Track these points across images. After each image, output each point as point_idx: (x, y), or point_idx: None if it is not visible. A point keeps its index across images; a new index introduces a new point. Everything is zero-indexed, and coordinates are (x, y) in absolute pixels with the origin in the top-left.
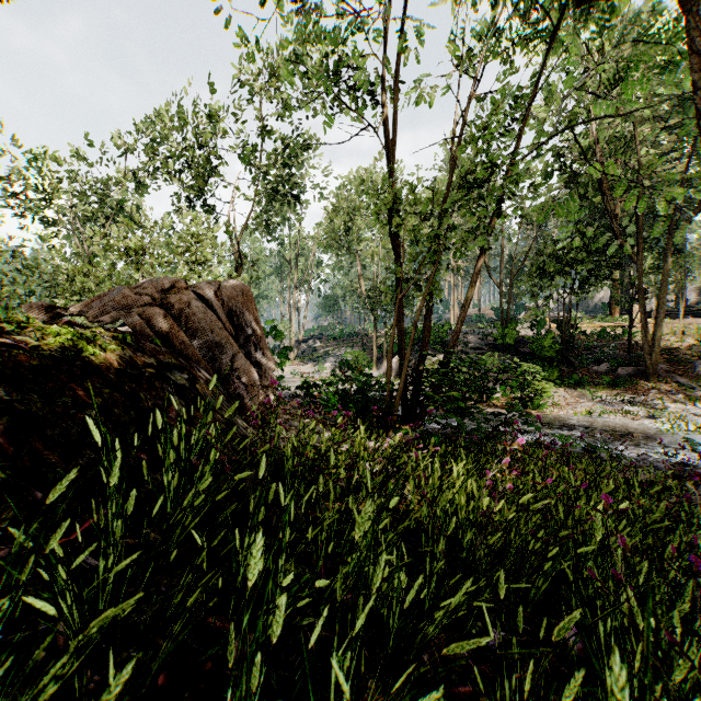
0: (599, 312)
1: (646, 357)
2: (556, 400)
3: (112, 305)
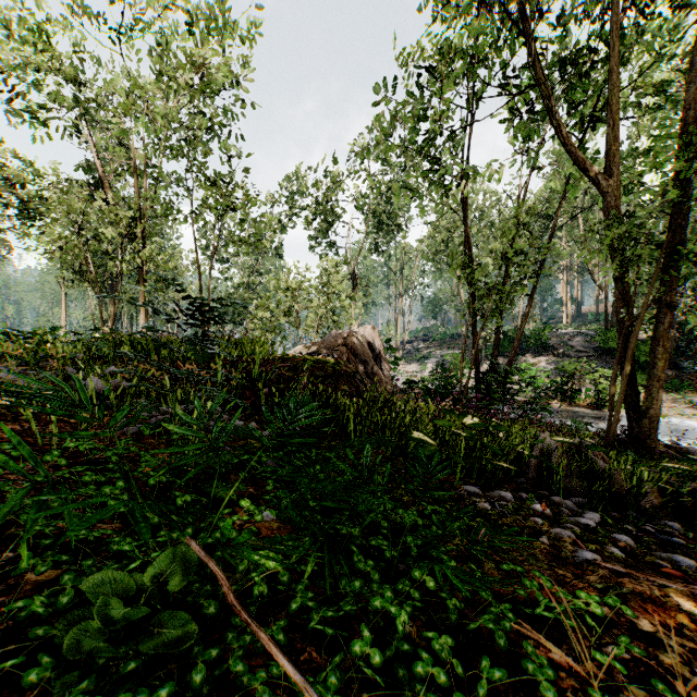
0: None
1: None
2: None
3: (327, 346)
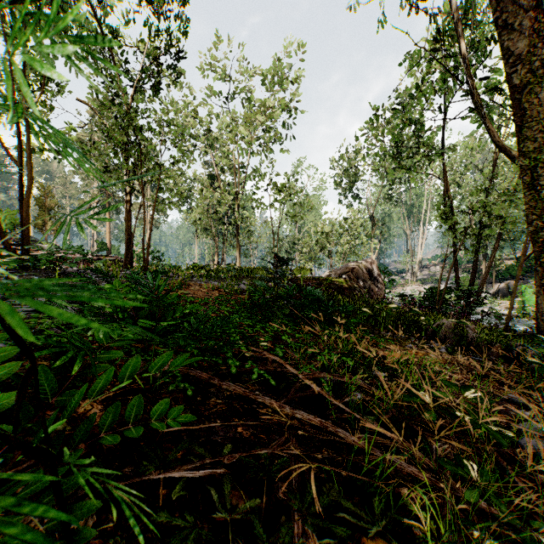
0: None
1: None
2: None
3: (341, 271)
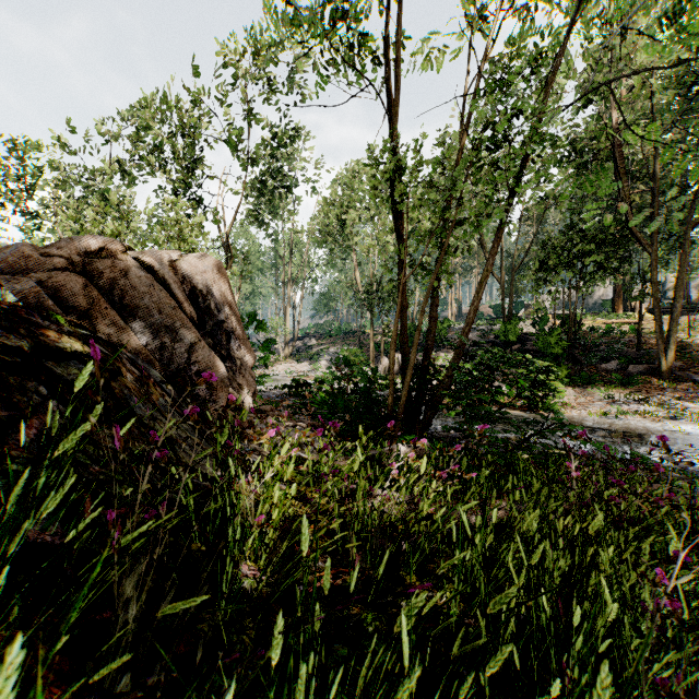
0: (600, 310)
1: (660, 354)
2: (566, 399)
3: (4, 268)
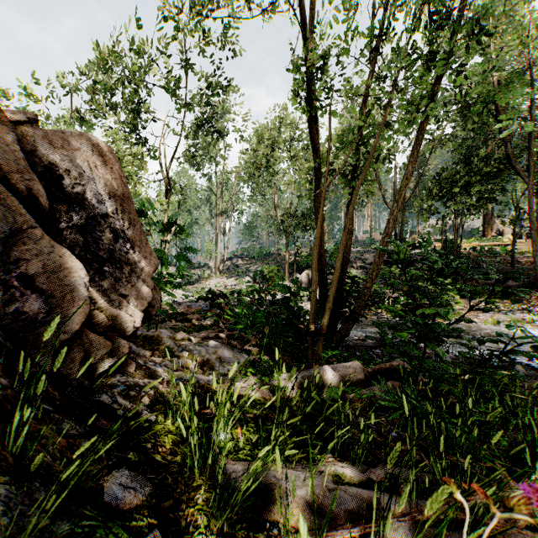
0: (469, 236)
1: (536, 269)
2: (457, 309)
3: None
